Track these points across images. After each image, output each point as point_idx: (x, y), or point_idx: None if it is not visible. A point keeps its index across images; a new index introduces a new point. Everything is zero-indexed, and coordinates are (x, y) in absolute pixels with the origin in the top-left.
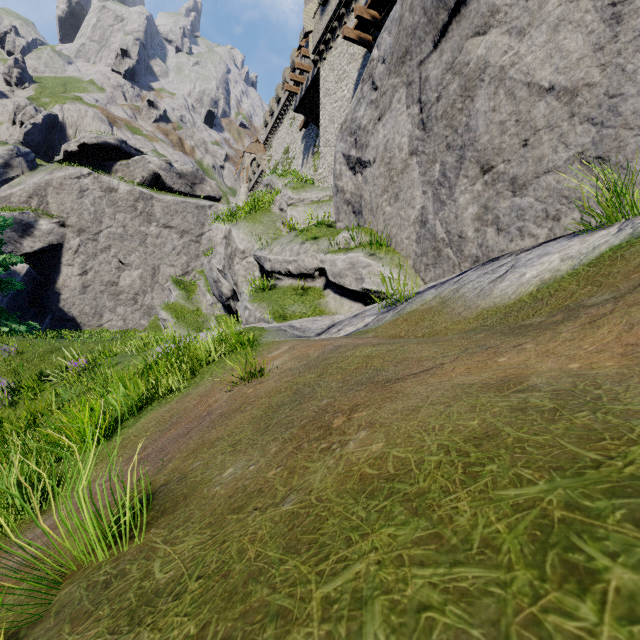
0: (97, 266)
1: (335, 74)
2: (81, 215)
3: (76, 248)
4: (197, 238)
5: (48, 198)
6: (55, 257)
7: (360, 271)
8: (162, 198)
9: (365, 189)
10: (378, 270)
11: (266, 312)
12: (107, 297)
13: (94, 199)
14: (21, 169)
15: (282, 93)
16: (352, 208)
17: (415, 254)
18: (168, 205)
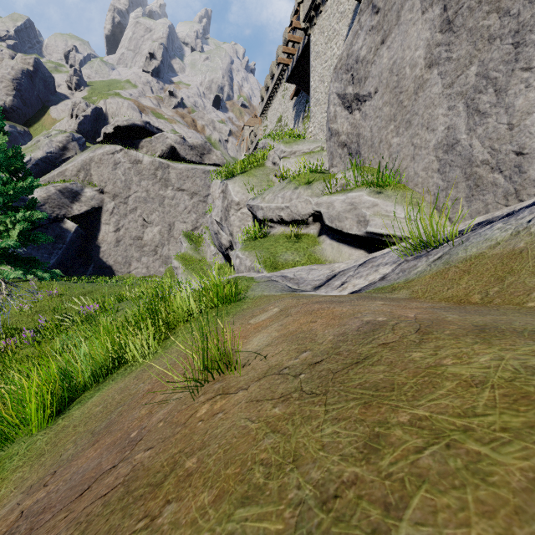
0: (127, 224)
1: (325, 36)
2: (115, 183)
3: (111, 210)
4: (204, 198)
5: (91, 171)
6: (96, 218)
7: (363, 212)
8: (176, 166)
9: (364, 125)
10: (386, 210)
11: (257, 260)
12: (134, 249)
13: (124, 170)
14: (75, 151)
15: (276, 69)
16: (348, 150)
17: (437, 187)
18: (181, 172)
